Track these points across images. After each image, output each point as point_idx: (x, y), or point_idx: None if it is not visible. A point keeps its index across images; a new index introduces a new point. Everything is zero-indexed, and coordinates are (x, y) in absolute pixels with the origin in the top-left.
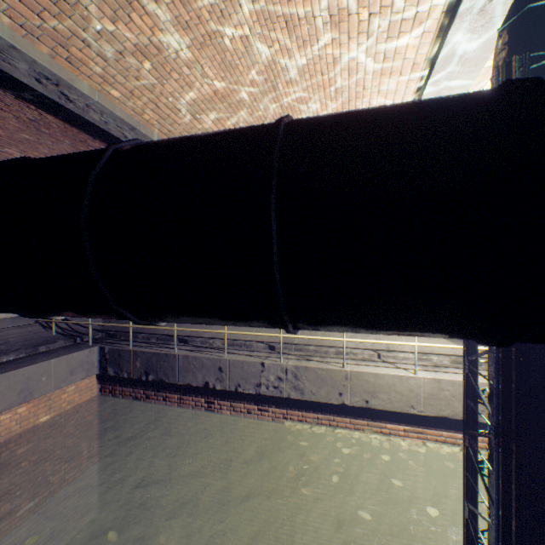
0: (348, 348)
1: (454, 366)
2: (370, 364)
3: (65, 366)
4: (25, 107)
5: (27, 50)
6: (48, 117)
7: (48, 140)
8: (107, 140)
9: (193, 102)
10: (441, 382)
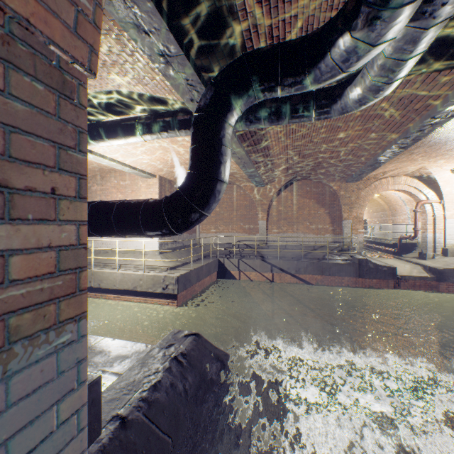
0: (112, 264)
1: (145, 269)
2: (110, 269)
3: None
4: None
5: None
6: None
7: None
8: None
9: None
10: (125, 274)
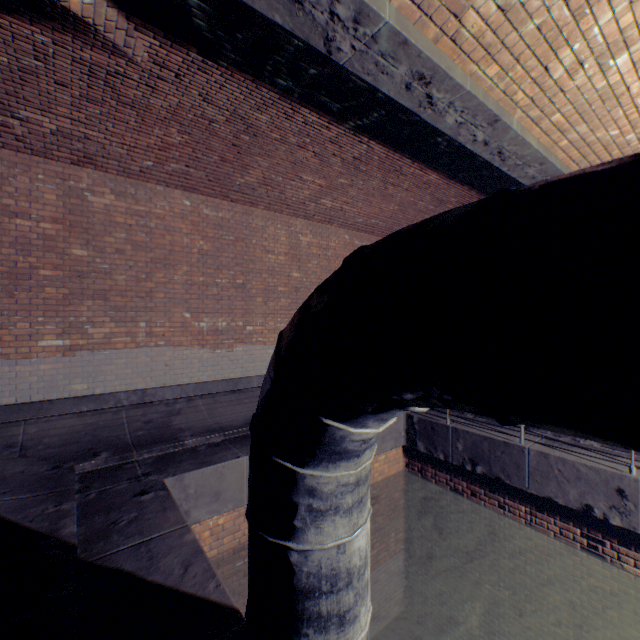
0: None
1: None
2: None
3: None
4: (355, 144)
5: (415, 41)
6: (374, 149)
7: (360, 179)
8: (430, 158)
9: (617, 35)
10: None
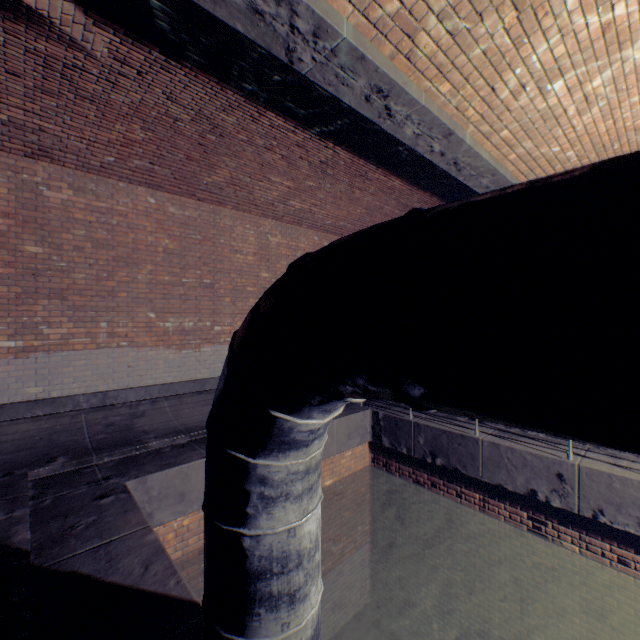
0: None
1: None
2: None
3: (344, 428)
4: (322, 148)
5: (372, 57)
6: (340, 154)
7: (327, 183)
8: (393, 165)
9: (552, 63)
10: None
